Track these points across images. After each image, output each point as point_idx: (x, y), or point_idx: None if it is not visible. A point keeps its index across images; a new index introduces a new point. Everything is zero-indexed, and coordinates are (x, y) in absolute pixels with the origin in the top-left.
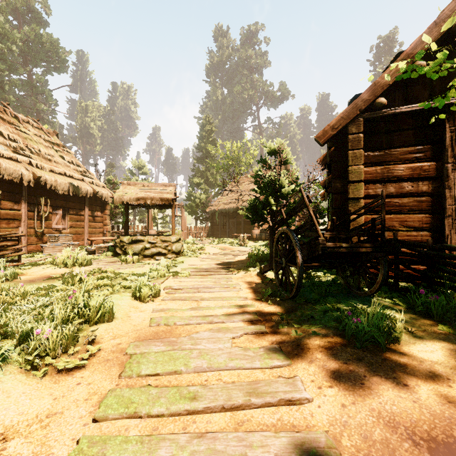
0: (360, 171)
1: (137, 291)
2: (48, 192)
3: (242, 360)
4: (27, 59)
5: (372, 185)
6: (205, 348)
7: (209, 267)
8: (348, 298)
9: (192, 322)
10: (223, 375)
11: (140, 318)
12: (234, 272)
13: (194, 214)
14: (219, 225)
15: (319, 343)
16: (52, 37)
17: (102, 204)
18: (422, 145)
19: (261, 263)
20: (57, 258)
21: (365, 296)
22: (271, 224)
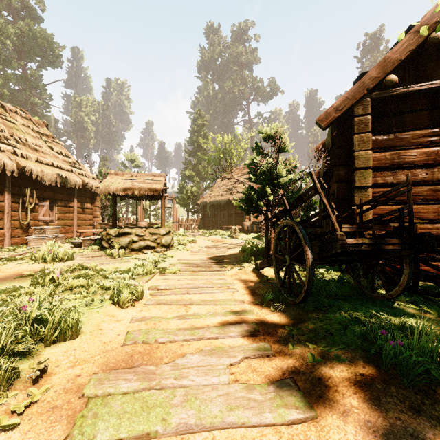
0: (367, 157)
1: (116, 293)
2: (34, 182)
3: (246, 411)
4: (21, 54)
5: (381, 173)
6: (193, 383)
7: (200, 262)
8: (363, 303)
9: (177, 338)
10: (219, 439)
11: (114, 332)
12: (227, 268)
13: (185, 206)
14: (211, 217)
15: (348, 376)
16: (46, 32)
17: (93, 195)
18: (437, 128)
19: (256, 258)
20: (36, 252)
21: (382, 300)
22: (269, 216)
